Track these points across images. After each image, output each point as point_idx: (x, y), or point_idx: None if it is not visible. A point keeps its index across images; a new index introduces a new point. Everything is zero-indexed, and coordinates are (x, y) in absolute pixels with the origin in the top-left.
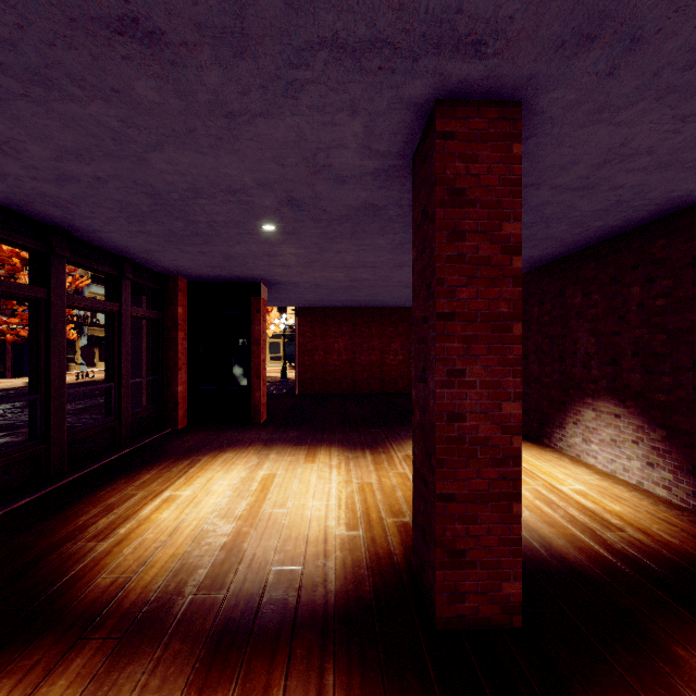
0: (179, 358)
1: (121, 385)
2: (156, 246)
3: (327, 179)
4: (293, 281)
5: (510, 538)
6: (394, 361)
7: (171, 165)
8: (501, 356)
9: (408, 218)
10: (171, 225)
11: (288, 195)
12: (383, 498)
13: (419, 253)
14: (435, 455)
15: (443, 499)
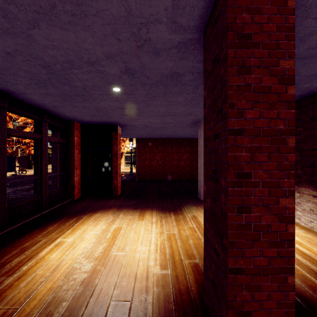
0: (76, 163)
1: (42, 177)
2: (58, 103)
3: (148, 52)
4: (133, 124)
5: (285, 303)
6: (184, 164)
7: (49, 41)
8: (279, 162)
9: (196, 82)
10: (62, 89)
11: (125, 65)
12: (181, 245)
13: (210, 92)
14: (227, 238)
15: (233, 272)
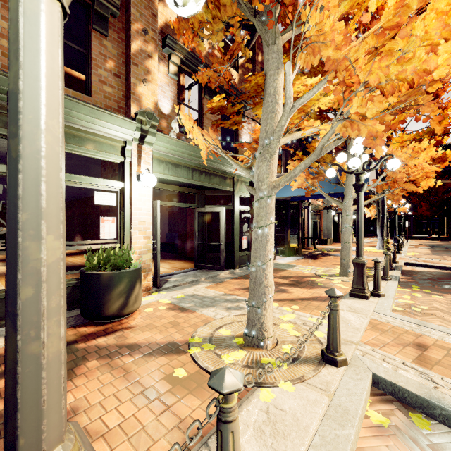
0: None
1: None
2: None
3: None
4: None
5: None
6: None
7: None
8: None
9: None
10: None
11: None
12: None
13: None
14: None
15: None
